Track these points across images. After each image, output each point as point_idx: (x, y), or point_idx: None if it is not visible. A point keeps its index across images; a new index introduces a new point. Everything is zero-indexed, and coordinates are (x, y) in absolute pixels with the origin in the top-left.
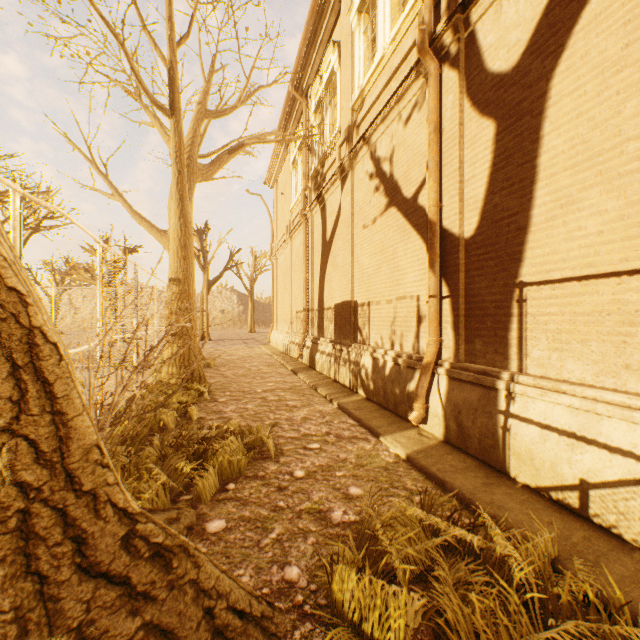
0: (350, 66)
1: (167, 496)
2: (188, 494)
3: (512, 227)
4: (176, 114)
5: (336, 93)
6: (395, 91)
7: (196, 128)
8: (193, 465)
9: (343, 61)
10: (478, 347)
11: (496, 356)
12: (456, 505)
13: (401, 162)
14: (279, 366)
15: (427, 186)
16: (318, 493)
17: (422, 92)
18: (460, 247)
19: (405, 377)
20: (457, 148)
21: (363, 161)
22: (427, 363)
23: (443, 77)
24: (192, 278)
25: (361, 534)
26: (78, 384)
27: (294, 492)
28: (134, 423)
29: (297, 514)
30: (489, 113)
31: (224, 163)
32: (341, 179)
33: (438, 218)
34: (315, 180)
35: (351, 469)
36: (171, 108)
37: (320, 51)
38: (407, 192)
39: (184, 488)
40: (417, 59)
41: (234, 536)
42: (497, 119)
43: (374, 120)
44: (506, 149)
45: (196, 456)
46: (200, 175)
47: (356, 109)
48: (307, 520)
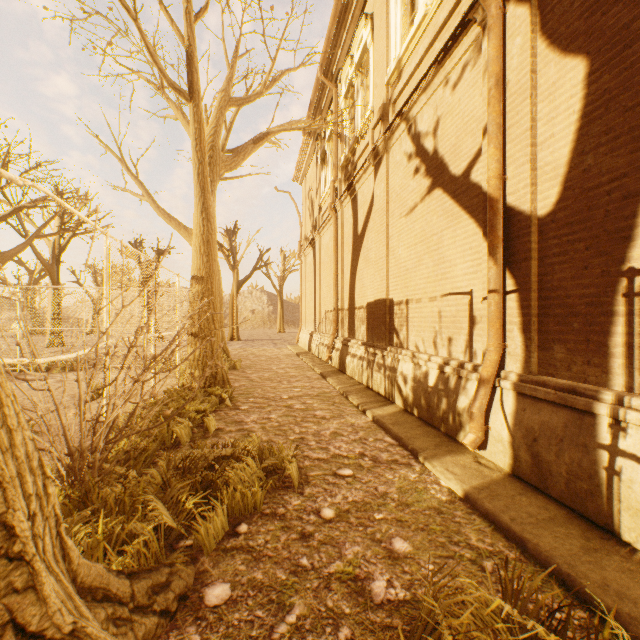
0: (385, 37)
1: (160, 544)
2: (189, 538)
3: (615, 195)
4: (195, 97)
5: (368, 72)
6: (441, 50)
7: (219, 117)
8: (197, 500)
9: (377, 34)
10: (559, 356)
11: (588, 368)
12: (560, 596)
13: (448, 134)
14: (307, 369)
15: (484, 157)
16: (352, 546)
17: (476, 45)
18: (532, 228)
19: (455, 389)
20: (528, 102)
21: (400, 141)
22: (487, 374)
23: (507, 17)
24: (215, 276)
25: (417, 634)
26: (8, 414)
27: (321, 543)
28: (141, 437)
29: (325, 581)
30: (577, 49)
31: (249, 154)
32: (374, 165)
33: (500, 194)
34: (345, 170)
35: (393, 509)
36: (190, 91)
37: (351, 29)
38: (456, 168)
39: (186, 528)
40: (471, 2)
41: (239, 615)
42: (590, 54)
43: (414, 90)
44: (605, 91)
45: (204, 484)
46: (223, 167)
47: (392, 84)
48: (338, 593)
